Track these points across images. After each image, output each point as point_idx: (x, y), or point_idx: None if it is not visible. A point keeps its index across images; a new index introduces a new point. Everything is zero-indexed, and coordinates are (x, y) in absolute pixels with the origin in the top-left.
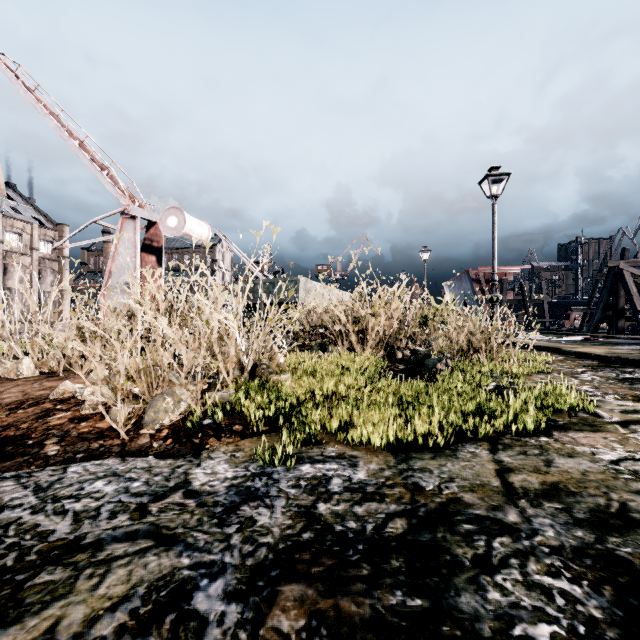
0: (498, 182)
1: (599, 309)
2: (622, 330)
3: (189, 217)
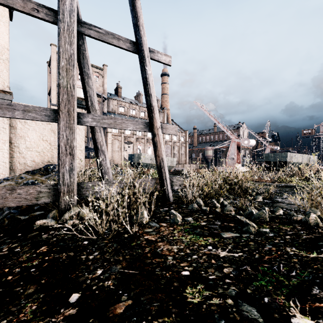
0: None
1: None
2: None
3: (250, 140)
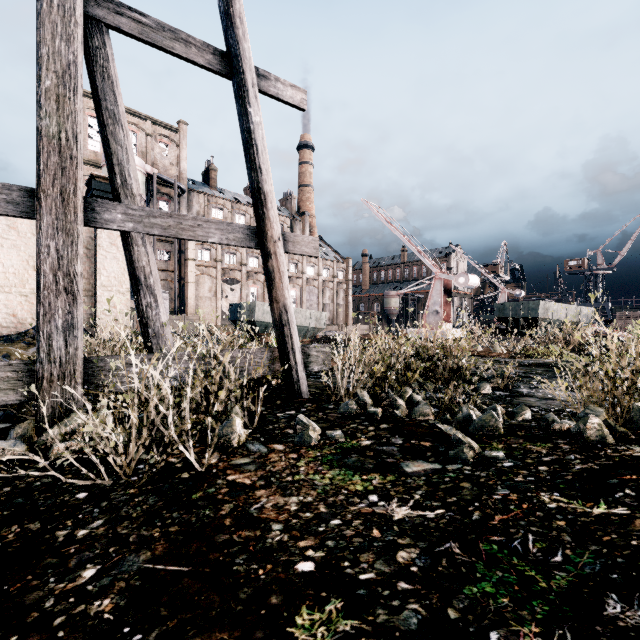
0: None
1: None
2: None
3: (470, 276)
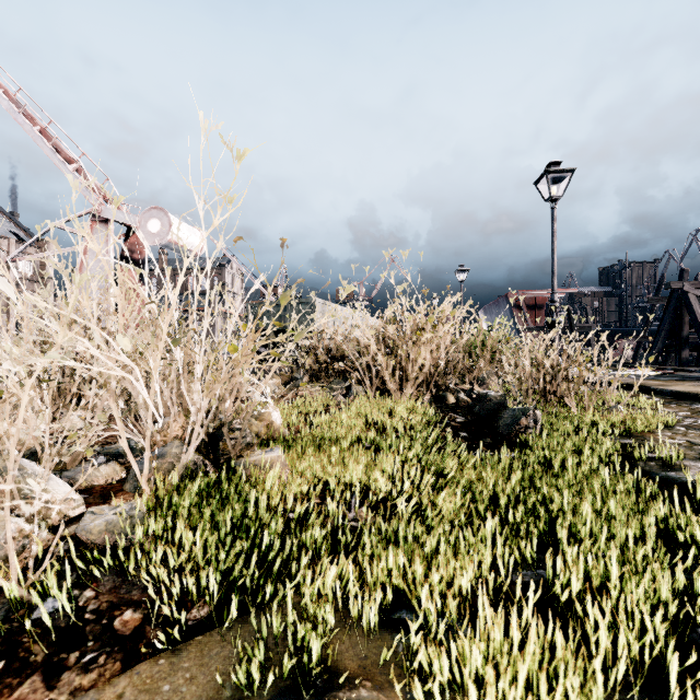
0: (558, 182)
1: (660, 337)
2: (686, 361)
3: (176, 221)
